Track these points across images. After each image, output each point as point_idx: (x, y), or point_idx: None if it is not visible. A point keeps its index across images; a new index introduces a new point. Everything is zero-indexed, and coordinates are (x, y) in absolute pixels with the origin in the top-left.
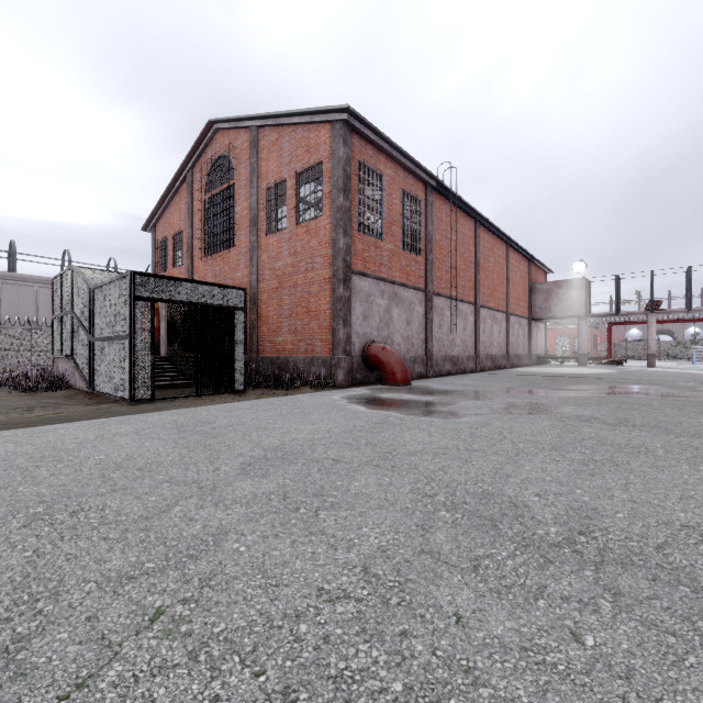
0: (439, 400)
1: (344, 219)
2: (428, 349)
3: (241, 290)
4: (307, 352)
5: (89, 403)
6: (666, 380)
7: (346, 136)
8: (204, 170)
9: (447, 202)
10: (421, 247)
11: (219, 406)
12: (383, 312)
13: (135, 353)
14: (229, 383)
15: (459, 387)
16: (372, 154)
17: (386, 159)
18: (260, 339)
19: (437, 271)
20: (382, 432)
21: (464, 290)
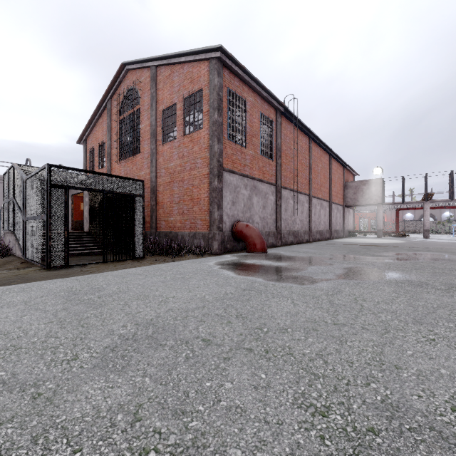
0: (291, 265)
1: (218, 130)
2: (278, 226)
3: (139, 181)
4: (191, 228)
5: (19, 268)
6: (445, 248)
7: (219, 70)
8: (119, 99)
9: (290, 123)
10: (273, 154)
11: (116, 272)
12: (246, 199)
13: (51, 229)
14: (131, 252)
15: (303, 254)
16: (239, 85)
17: (248, 89)
18: (158, 219)
19: (284, 172)
20: (250, 300)
21: (301, 185)
